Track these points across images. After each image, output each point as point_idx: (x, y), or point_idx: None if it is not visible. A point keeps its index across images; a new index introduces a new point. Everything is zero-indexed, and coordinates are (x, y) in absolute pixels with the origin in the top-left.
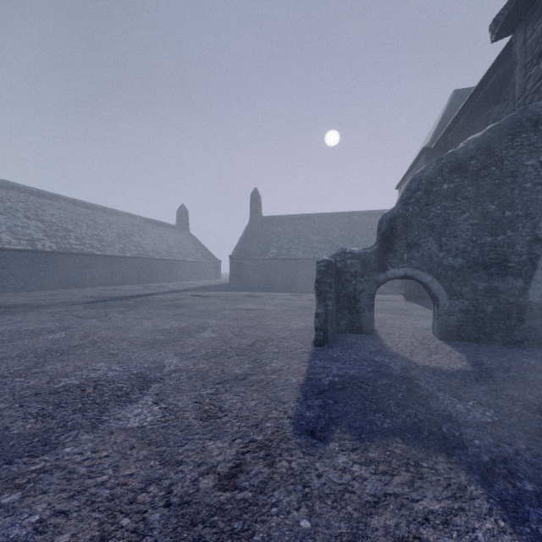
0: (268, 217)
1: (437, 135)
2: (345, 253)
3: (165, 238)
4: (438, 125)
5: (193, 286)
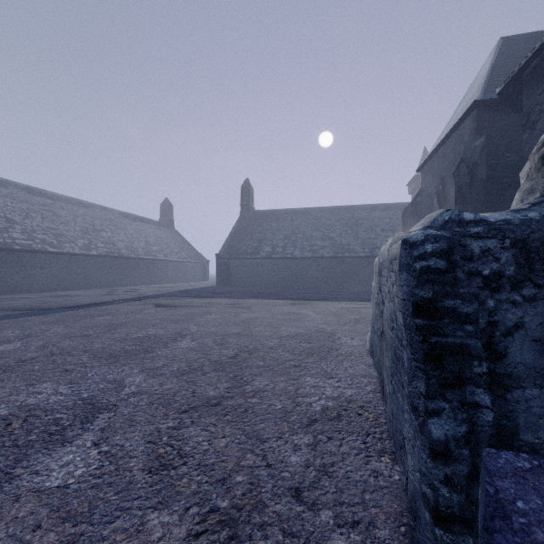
0: (261, 211)
1: (489, 86)
2: (462, 223)
3: (144, 234)
4: (488, 76)
5: (170, 290)
